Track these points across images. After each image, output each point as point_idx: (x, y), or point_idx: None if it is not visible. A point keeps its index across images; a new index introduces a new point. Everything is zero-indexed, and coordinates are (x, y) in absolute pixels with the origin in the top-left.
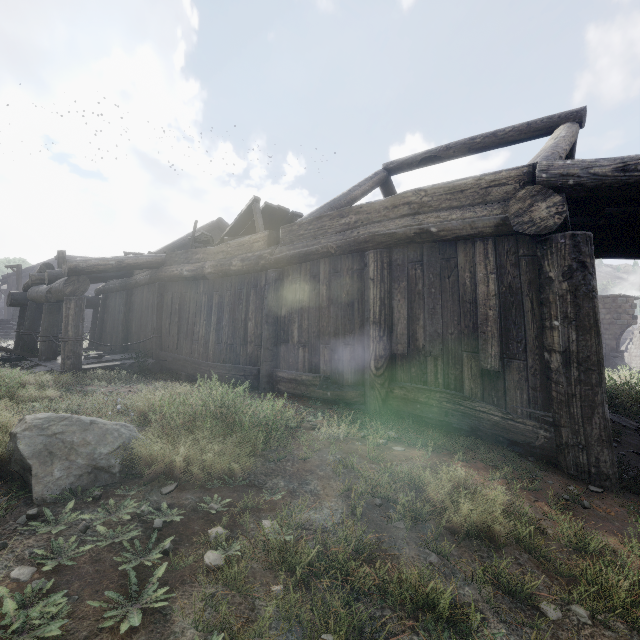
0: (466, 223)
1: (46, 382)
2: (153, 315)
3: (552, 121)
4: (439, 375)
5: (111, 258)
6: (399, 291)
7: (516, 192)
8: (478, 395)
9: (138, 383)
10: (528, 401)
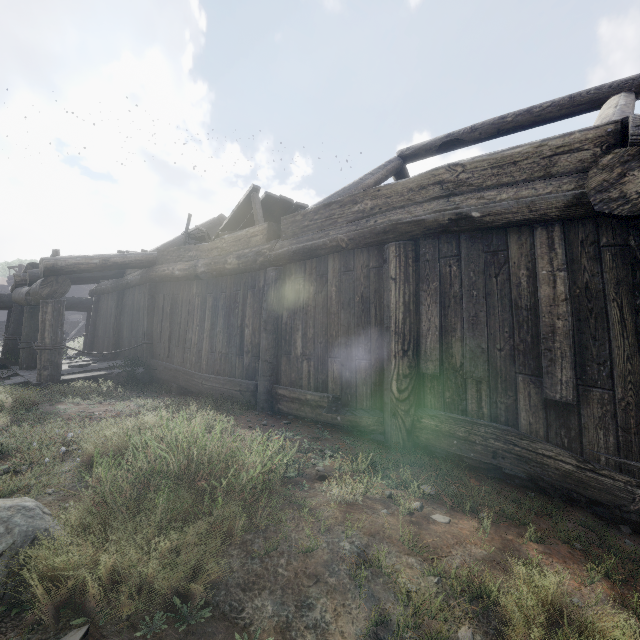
0: (522, 204)
1: (3, 402)
2: (144, 319)
3: (601, 92)
4: (483, 403)
5: (95, 256)
6: (429, 294)
7: (596, 159)
8: (540, 433)
9: (120, 398)
10: (617, 446)
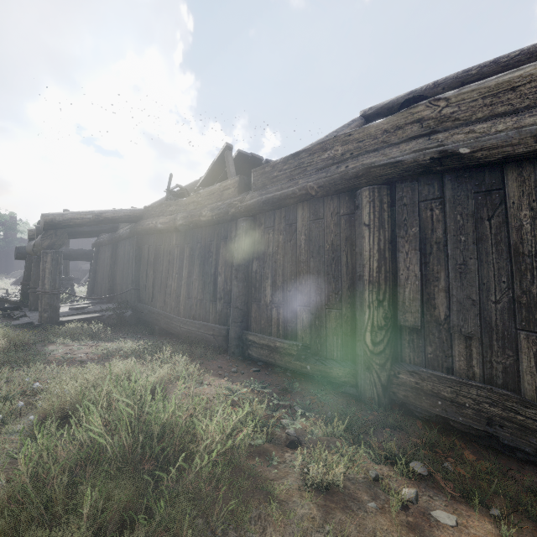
0: (526, 133)
1: None
2: (133, 267)
3: None
4: (474, 362)
5: (89, 212)
6: (407, 240)
7: None
8: None
9: (106, 339)
10: None
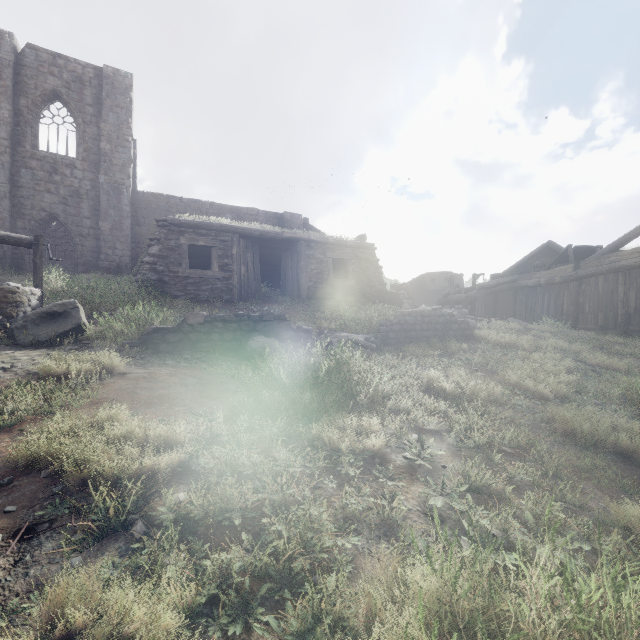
0: None
1: None
2: (510, 305)
3: None
4: None
5: (493, 281)
6: (632, 288)
7: None
8: None
9: None
10: None
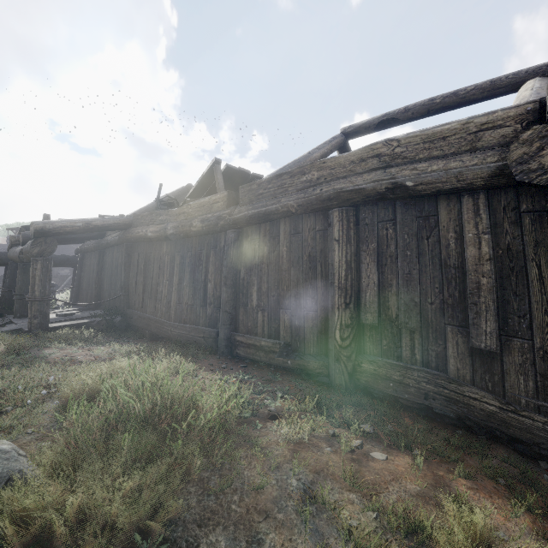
0: (451, 174)
1: None
2: (122, 274)
3: (518, 77)
4: (416, 350)
5: (78, 220)
6: (368, 253)
7: (517, 134)
8: (467, 377)
9: (99, 343)
10: (536, 390)
